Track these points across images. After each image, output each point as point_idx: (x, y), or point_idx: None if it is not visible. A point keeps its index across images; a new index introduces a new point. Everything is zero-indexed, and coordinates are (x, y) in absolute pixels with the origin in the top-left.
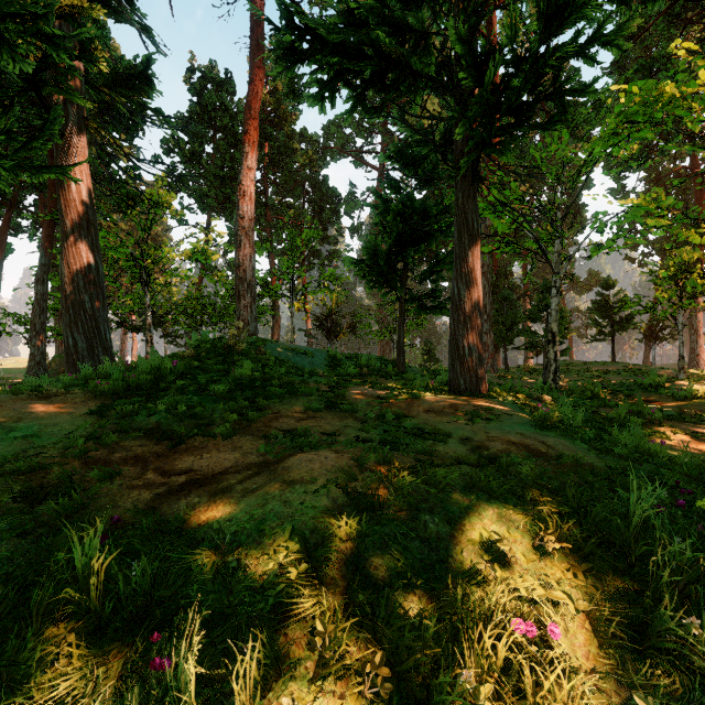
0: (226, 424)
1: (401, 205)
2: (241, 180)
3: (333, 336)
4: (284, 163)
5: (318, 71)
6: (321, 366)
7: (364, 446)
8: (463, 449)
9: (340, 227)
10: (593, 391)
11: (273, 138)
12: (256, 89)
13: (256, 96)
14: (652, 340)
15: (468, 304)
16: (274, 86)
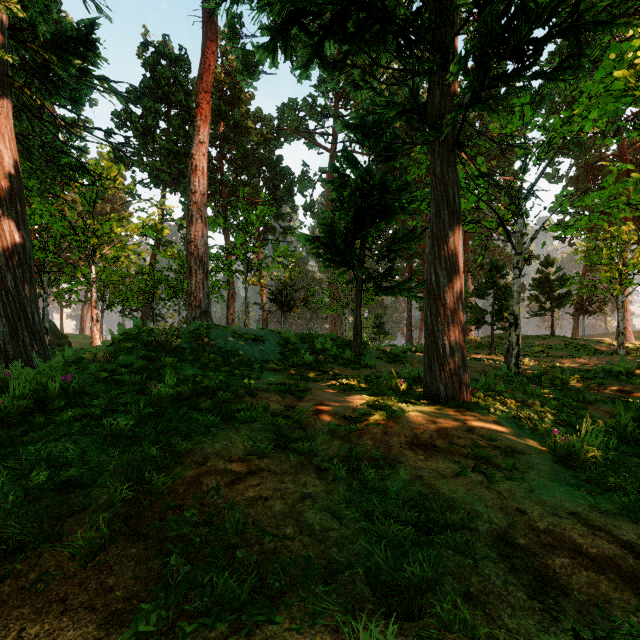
0: (100, 521)
1: (359, 179)
2: (193, 154)
3: (287, 309)
4: (239, 141)
5: (268, 7)
6: (273, 354)
7: (345, 632)
8: (522, 596)
9: (294, 205)
10: (560, 378)
11: (228, 115)
12: (208, 62)
13: (208, 69)
14: (582, 314)
15: (449, 294)
16: (229, 66)
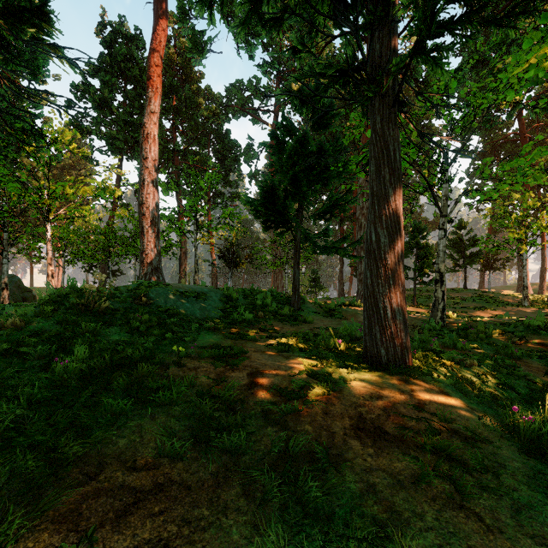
0: None
1: (297, 144)
2: (145, 122)
3: (233, 266)
4: (190, 114)
5: None
6: (213, 311)
7: None
8: None
9: (241, 173)
10: (484, 332)
11: (179, 90)
12: (159, 38)
13: (159, 45)
14: (488, 270)
15: (390, 254)
16: (182, 47)
